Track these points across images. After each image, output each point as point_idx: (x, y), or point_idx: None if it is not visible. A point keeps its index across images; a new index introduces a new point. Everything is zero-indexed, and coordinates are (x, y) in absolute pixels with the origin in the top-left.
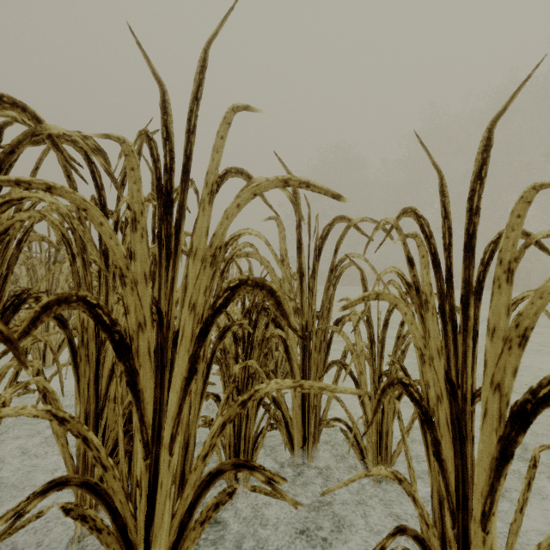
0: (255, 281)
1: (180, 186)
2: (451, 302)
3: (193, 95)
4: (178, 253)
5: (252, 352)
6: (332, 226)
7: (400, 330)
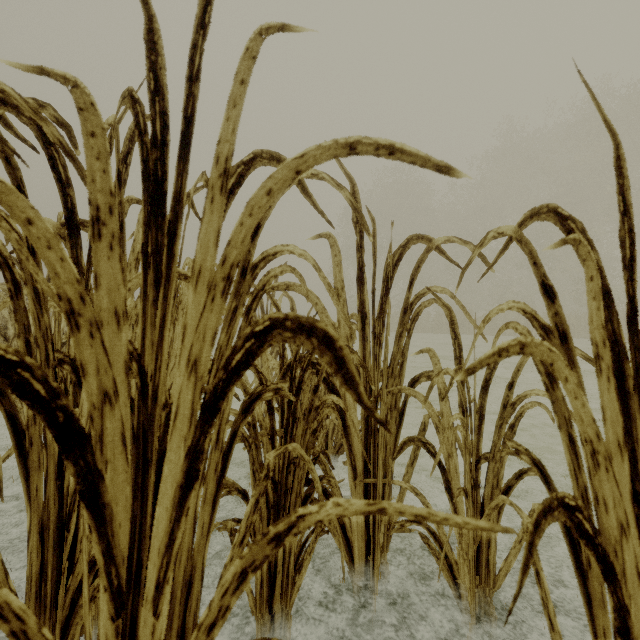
0: (298, 321)
1: (176, 167)
2: (637, 359)
3: (198, 21)
4: (171, 275)
5: (294, 427)
6: (405, 248)
7: (508, 395)
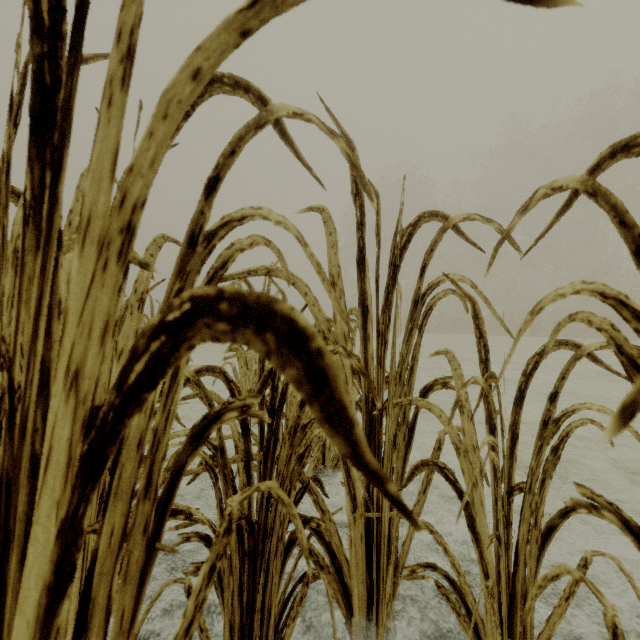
0: (240, 301)
1: (66, 62)
2: None
3: None
4: (52, 233)
5: (276, 450)
6: (416, 228)
7: (549, 409)
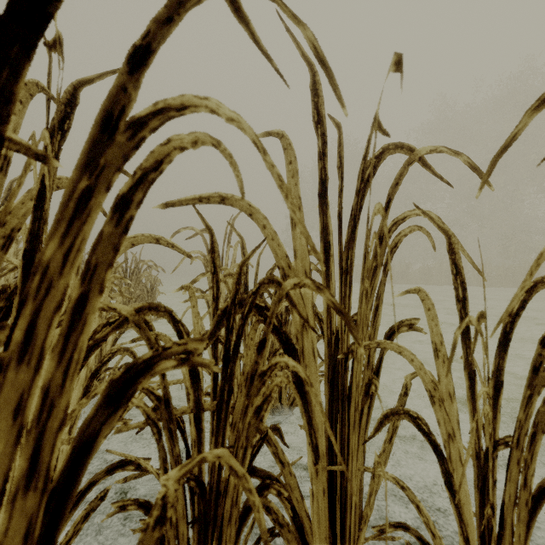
0: None
1: None
2: None
3: None
4: None
5: (230, 399)
6: (380, 160)
7: (541, 353)
